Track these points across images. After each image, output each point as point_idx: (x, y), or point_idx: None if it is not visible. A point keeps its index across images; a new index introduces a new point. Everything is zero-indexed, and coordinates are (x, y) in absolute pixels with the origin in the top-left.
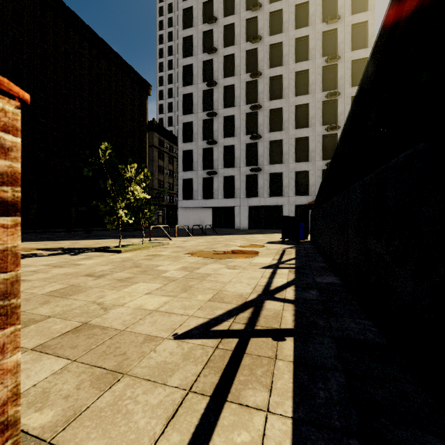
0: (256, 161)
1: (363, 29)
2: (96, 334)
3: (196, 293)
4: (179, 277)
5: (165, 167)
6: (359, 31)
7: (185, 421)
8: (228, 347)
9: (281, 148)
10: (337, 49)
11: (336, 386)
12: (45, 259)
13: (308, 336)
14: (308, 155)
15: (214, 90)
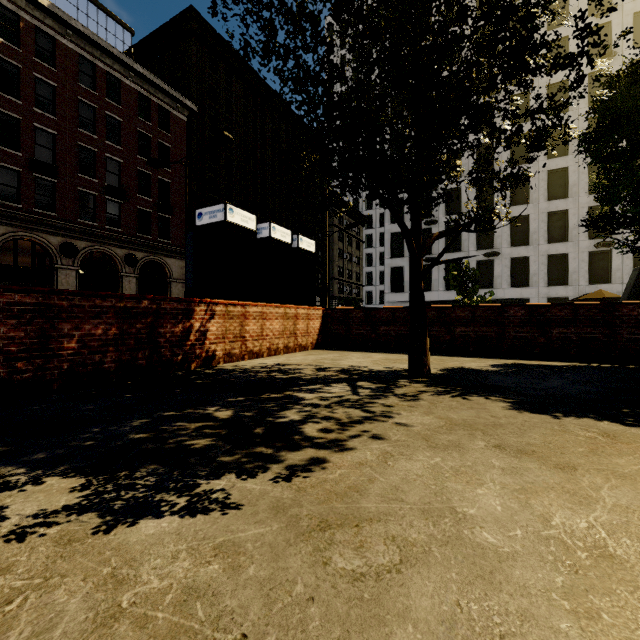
0: (491, 243)
1: None
2: None
3: None
4: None
5: (344, 250)
6: None
7: None
8: None
9: (526, 226)
10: None
11: None
12: None
13: None
14: (566, 233)
15: None
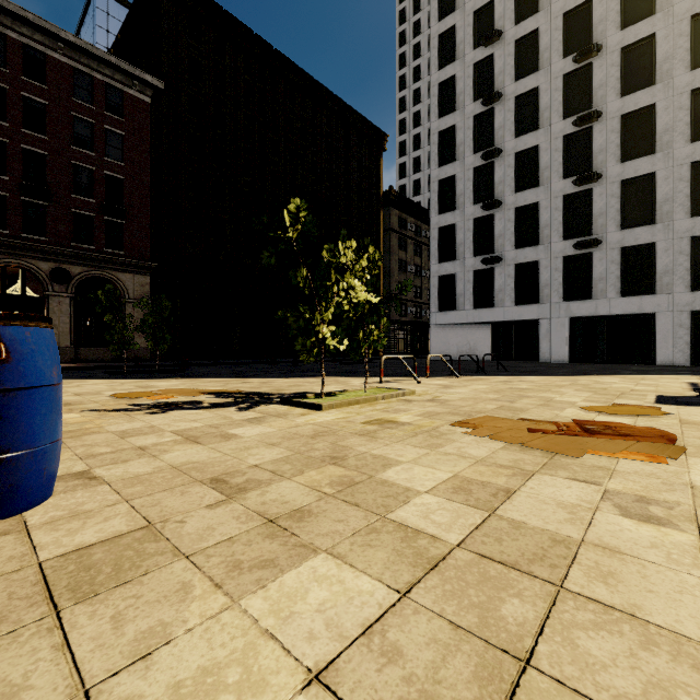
0: (588, 227)
1: None
2: None
3: None
4: (453, 545)
5: (409, 261)
6: None
7: None
8: None
9: (651, 191)
10: None
11: None
12: (195, 415)
13: None
14: None
15: (496, 110)
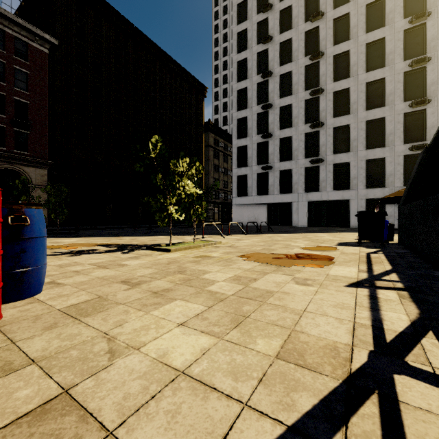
0: (317, 152)
1: None
2: (63, 435)
3: (254, 333)
4: (229, 295)
5: (220, 165)
6: None
7: None
8: None
9: (348, 134)
10: (426, 4)
11: None
12: (98, 256)
13: None
14: (384, 139)
15: (269, 81)
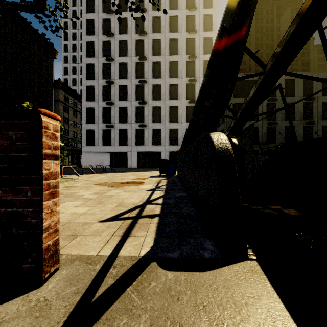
0: (143, 120)
1: (210, 42)
2: None
3: (107, 204)
4: (94, 198)
5: (70, 118)
6: (208, 43)
7: (113, 242)
8: (128, 222)
9: (160, 112)
10: (195, 51)
11: (173, 228)
12: None
13: (165, 215)
14: (177, 118)
15: (112, 64)
